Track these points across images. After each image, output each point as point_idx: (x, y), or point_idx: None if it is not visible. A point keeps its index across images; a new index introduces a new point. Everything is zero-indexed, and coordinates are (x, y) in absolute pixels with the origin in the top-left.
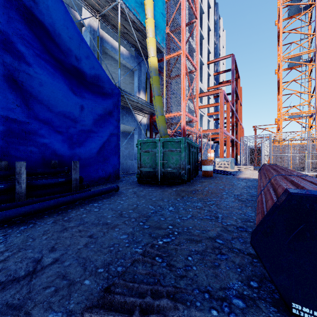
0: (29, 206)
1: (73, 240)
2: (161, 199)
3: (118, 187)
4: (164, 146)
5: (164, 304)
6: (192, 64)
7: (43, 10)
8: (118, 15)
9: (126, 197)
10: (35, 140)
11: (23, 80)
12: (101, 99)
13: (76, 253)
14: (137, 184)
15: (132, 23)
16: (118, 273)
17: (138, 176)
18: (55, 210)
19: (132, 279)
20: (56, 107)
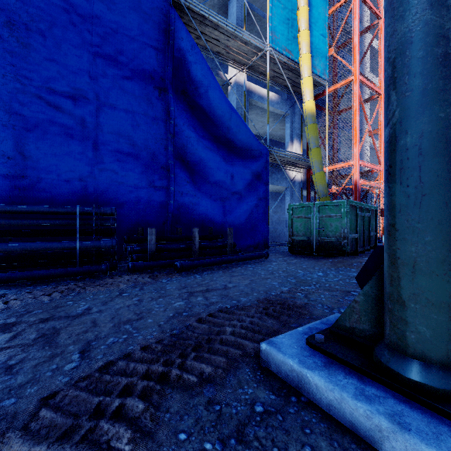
0: (205, 260)
1: (240, 281)
2: (312, 267)
3: (267, 254)
4: (320, 211)
5: (298, 304)
6: (371, 89)
7: (203, 96)
8: (267, 65)
9: (275, 263)
10: (197, 209)
11: (189, 160)
12: (249, 163)
13: (245, 285)
14: (288, 254)
15: (282, 64)
16: (272, 294)
17: (290, 245)
18: (220, 266)
19: (280, 297)
20: (212, 178)
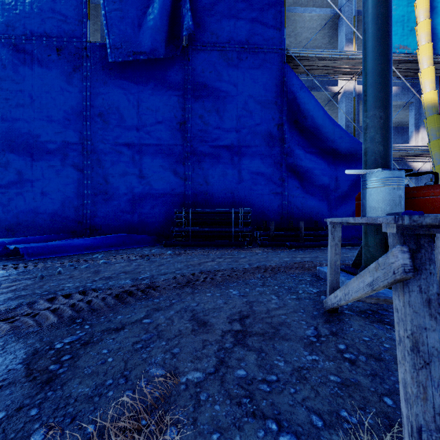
0: (307, 243)
1: None
2: None
3: None
4: None
5: None
6: None
7: (310, 121)
8: None
9: None
10: (305, 207)
11: (298, 171)
12: (354, 165)
13: None
14: None
15: (397, 61)
16: (345, 262)
17: None
18: (319, 249)
19: (350, 263)
20: (317, 182)
